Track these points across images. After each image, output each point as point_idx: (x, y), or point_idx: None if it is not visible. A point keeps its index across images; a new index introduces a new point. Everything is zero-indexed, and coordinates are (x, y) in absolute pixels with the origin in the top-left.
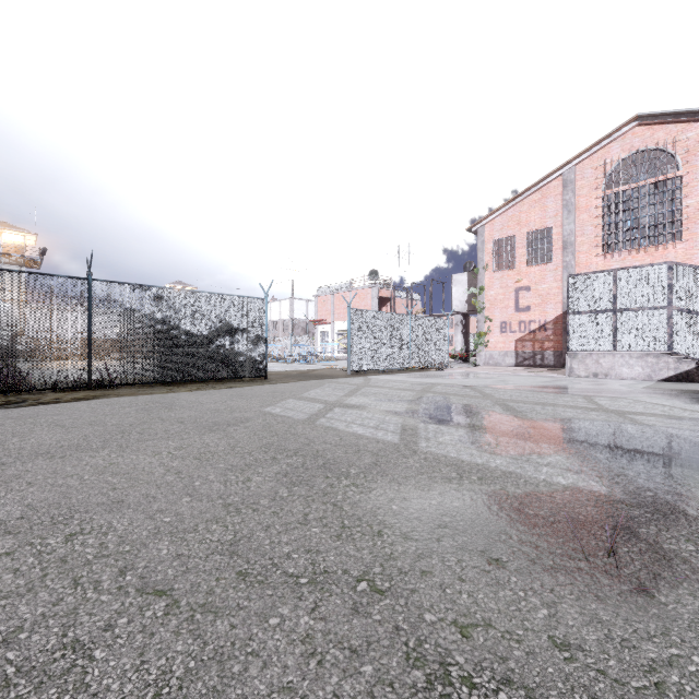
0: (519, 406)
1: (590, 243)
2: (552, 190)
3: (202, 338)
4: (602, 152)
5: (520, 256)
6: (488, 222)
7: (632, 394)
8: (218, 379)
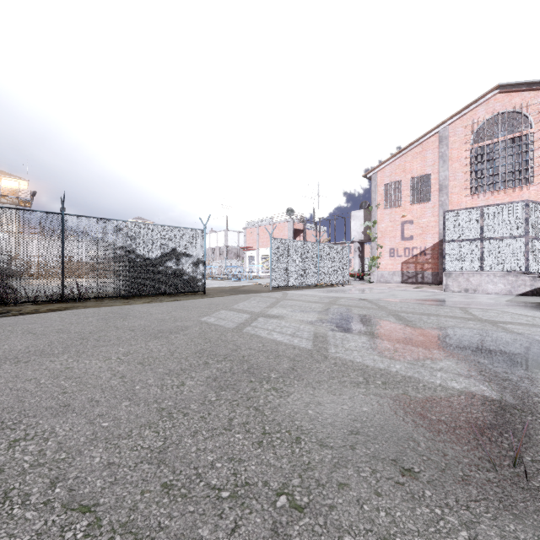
0: (409, 316)
1: (460, 186)
2: (430, 144)
3: (154, 261)
4: (470, 114)
5: (405, 196)
6: (380, 170)
7: (499, 306)
8: (167, 294)
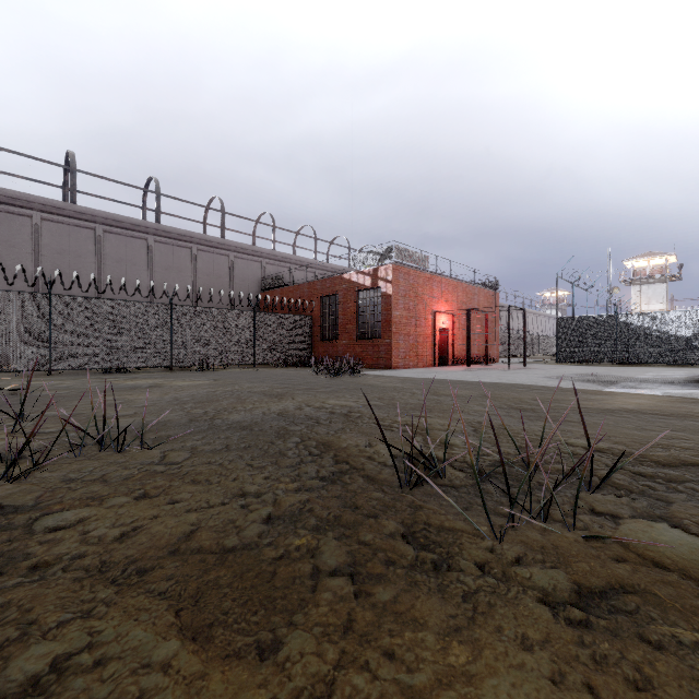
0: None
1: None
2: None
3: (685, 338)
4: None
5: None
6: None
7: None
8: None
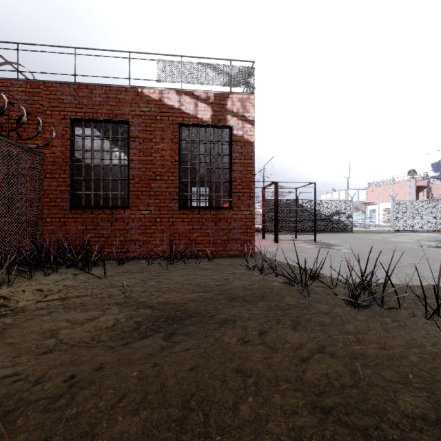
0: None
1: None
2: None
3: (328, 216)
4: None
5: None
6: None
7: None
8: (334, 231)
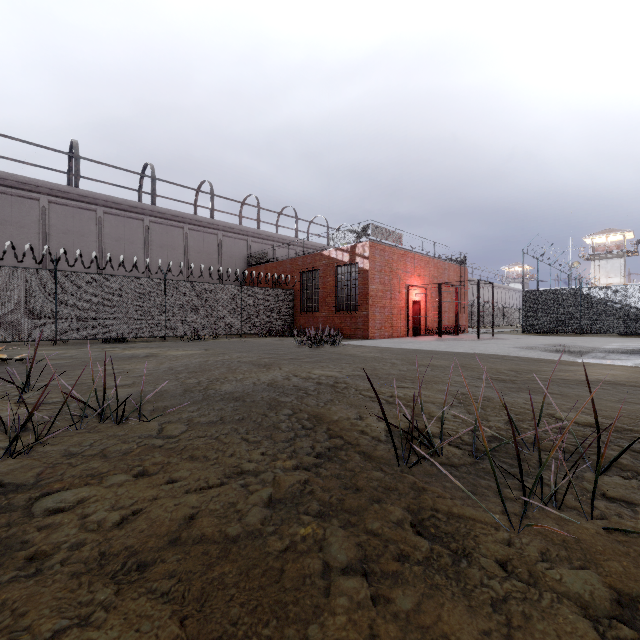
0: None
1: None
2: None
3: None
4: None
5: None
6: None
7: None
8: None
